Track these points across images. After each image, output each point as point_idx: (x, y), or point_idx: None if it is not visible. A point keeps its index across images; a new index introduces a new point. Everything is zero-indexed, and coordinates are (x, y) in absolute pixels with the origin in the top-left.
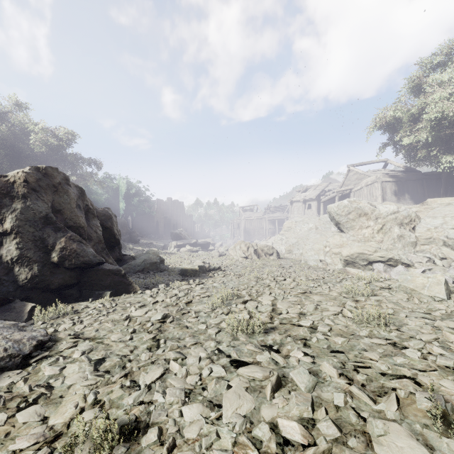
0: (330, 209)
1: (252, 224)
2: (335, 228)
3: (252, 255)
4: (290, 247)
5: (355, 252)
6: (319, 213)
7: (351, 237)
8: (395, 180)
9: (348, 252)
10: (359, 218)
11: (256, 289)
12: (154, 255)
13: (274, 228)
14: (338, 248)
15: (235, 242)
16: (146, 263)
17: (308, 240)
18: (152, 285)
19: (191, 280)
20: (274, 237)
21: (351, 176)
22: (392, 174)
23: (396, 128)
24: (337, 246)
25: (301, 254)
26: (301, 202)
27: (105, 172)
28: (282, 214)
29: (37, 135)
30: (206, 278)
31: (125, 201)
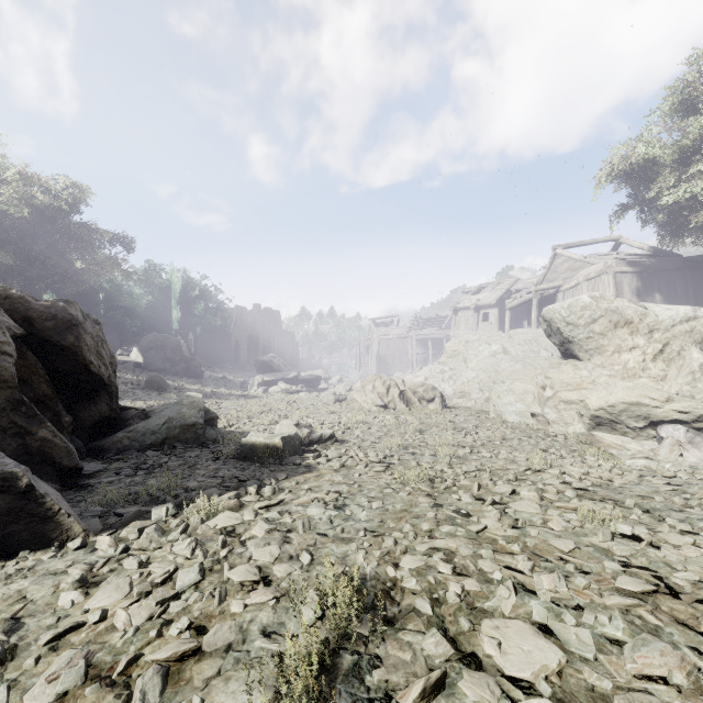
0: (553, 314)
1: (391, 346)
2: (547, 352)
3: (395, 402)
4: (464, 386)
5: (619, 402)
6: (502, 329)
7: (597, 368)
8: (638, 270)
9: (603, 401)
10: (614, 331)
11: (445, 546)
12: (192, 409)
13: (425, 352)
14: (571, 391)
15: (362, 376)
16: (172, 426)
17: (498, 373)
18: (146, 501)
19: (250, 488)
20: (428, 367)
21: (558, 266)
22: (633, 260)
23: (648, 174)
24: (569, 387)
25: (488, 400)
26: (471, 310)
27: (147, 261)
28: (439, 330)
29: (13, 188)
30: (295, 474)
31: (182, 308)
